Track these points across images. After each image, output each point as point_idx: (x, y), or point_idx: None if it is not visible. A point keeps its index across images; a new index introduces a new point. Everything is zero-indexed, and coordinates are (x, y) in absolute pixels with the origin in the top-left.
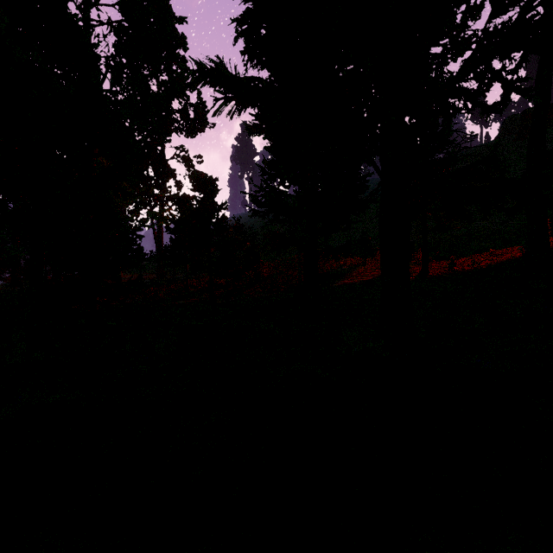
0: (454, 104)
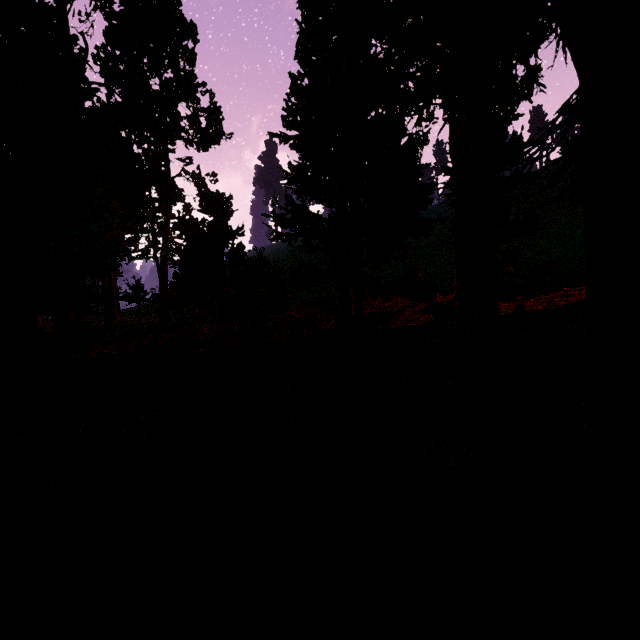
0: None
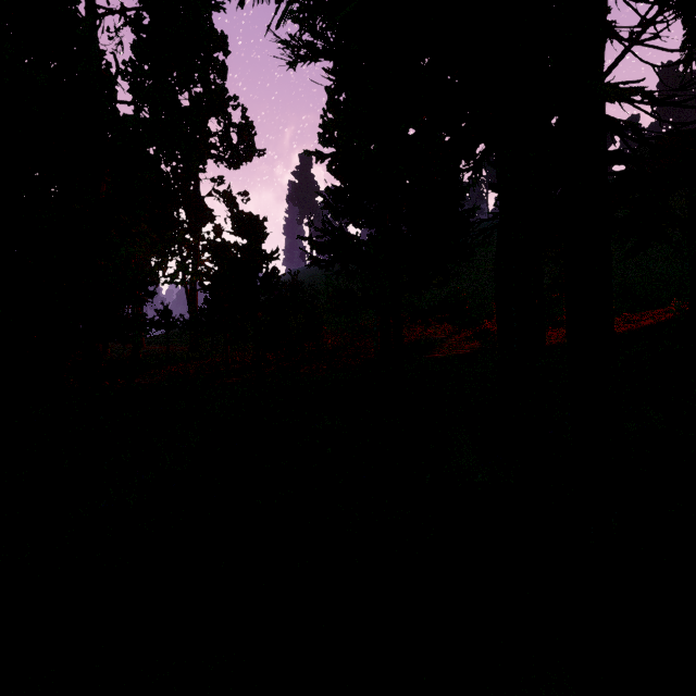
0: None
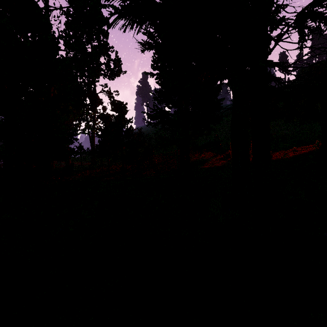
0: (310, 25)
